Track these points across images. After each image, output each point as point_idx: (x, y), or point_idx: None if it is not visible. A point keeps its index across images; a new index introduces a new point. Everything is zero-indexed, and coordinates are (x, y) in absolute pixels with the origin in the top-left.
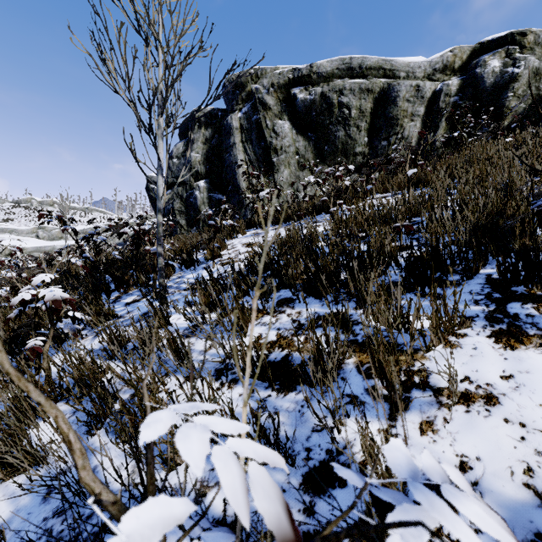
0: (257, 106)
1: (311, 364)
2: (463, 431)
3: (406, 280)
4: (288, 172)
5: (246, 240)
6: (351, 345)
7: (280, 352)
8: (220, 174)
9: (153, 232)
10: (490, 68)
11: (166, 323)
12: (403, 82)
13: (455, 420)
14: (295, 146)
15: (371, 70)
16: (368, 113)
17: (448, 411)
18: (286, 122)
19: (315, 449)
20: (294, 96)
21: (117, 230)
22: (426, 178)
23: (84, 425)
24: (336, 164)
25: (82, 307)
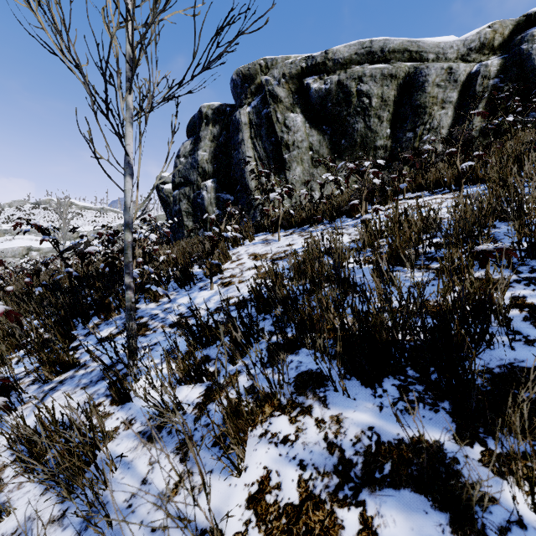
0: (267, 99)
1: None
2: None
3: None
4: (301, 169)
5: (253, 250)
6: None
7: None
8: (228, 172)
9: (149, 240)
10: None
11: (127, 397)
12: (433, 65)
13: None
14: (308, 141)
15: (394, 53)
16: (391, 102)
17: None
18: (299, 115)
19: None
20: (307, 87)
21: (84, 248)
22: (474, 173)
23: None
24: (354, 160)
25: (28, 356)
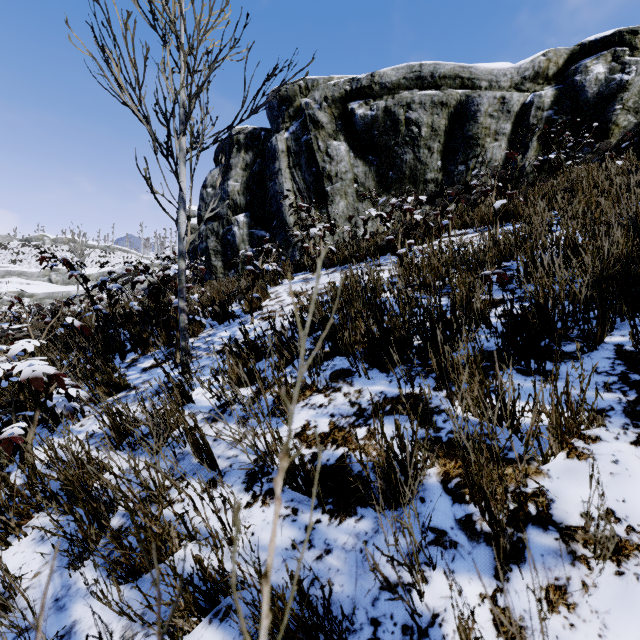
0: (307, 124)
1: (381, 510)
2: (617, 610)
3: (503, 351)
4: (344, 203)
5: (293, 288)
6: (431, 446)
7: (334, 451)
8: (263, 206)
9: None
10: (593, 74)
11: (188, 399)
12: (485, 93)
13: (601, 588)
14: (353, 173)
15: (445, 79)
16: (442, 132)
17: (588, 569)
18: (342, 143)
19: (385, 622)
20: (352, 112)
21: (131, 278)
22: (516, 210)
23: (64, 556)
24: (403, 194)
25: (85, 376)
